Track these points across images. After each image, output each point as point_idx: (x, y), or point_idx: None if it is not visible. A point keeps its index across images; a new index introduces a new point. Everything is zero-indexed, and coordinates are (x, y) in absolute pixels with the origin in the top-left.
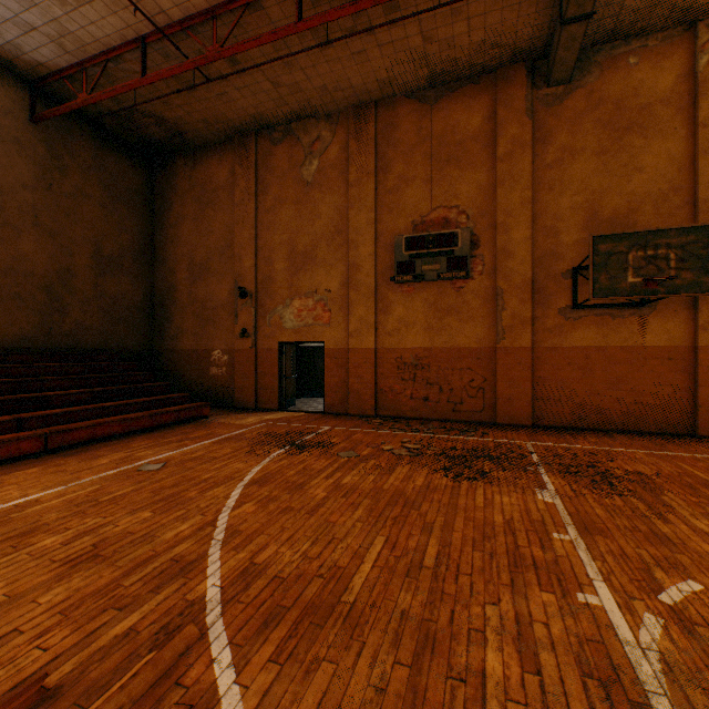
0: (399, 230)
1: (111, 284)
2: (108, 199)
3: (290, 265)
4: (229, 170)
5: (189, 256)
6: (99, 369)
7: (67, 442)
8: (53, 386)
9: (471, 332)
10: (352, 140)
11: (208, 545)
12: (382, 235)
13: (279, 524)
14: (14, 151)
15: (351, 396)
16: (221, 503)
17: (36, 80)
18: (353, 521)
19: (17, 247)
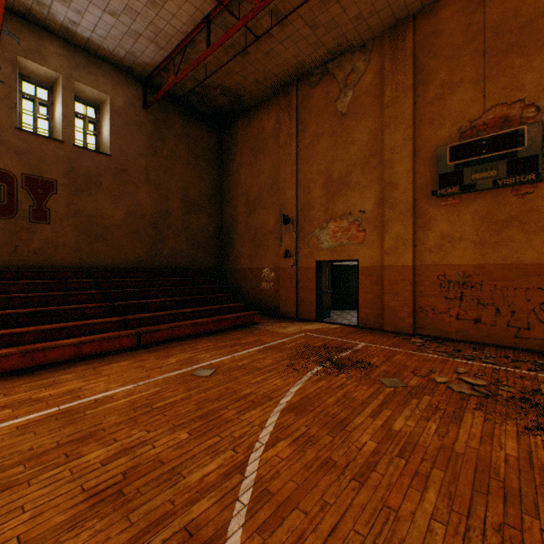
0: (441, 141)
1: (193, 220)
2: (191, 158)
3: (326, 191)
4: (275, 119)
5: (246, 194)
6: (183, 283)
7: (153, 340)
8: (152, 295)
9: (542, 245)
10: (387, 61)
11: (230, 512)
12: (421, 149)
13: (318, 492)
14: (134, 130)
15: (386, 312)
16: (254, 434)
17: (146, 78)
18: (426, 516)
19: (135, 197)
